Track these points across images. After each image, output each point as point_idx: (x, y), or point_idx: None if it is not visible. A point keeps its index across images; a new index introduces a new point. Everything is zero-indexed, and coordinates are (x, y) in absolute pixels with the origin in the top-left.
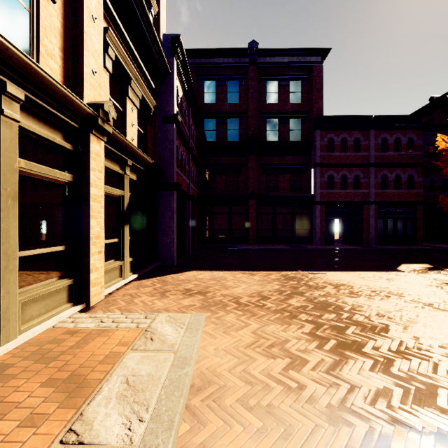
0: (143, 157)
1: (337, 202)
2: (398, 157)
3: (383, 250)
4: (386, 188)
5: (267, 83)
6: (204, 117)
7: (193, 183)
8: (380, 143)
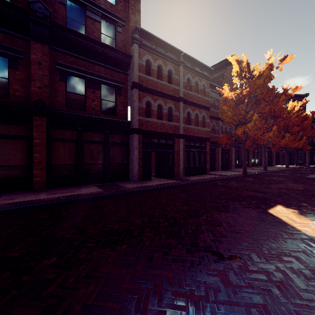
0: None
1: (155, 133)
2: (197, 99)
3: (198, 182)
4: (189, 124)
5: None
6: None
7: None
8: (186, 81)
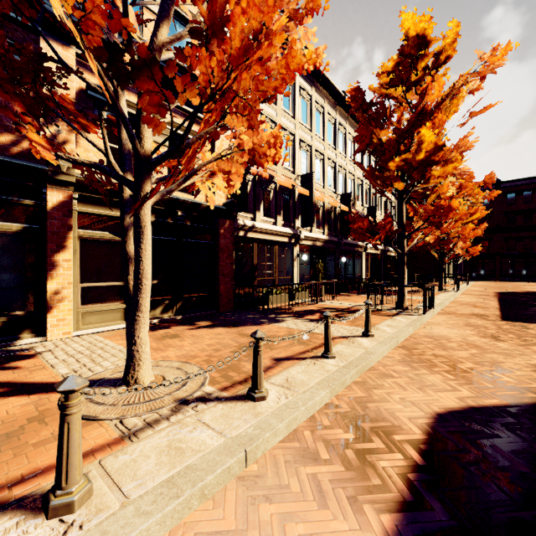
0: None
1: None
2: None
3: None
4: None
5: (507, 195)
6: None
7: None
8: None
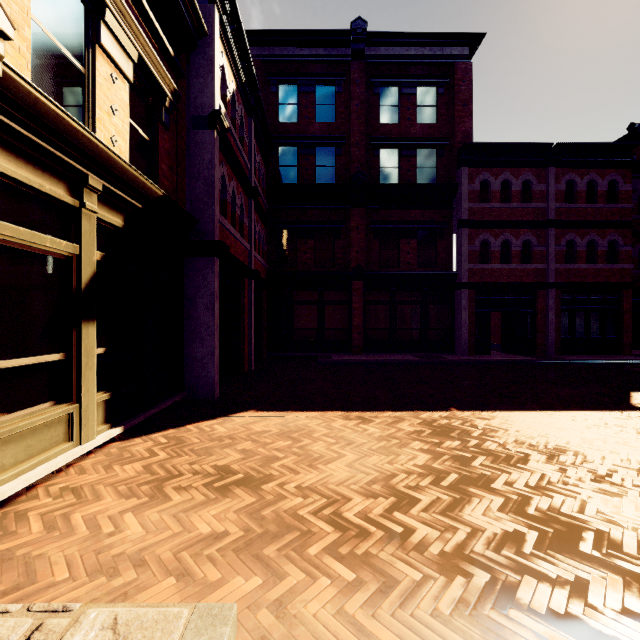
0: (135, 177)
1: (496, 285)
2: (593, 212)
3: (575, 363)
4: (573, 262)
5: (380, 91)
6: (279, 145)
7: (259, 252)
8: (564, 188)
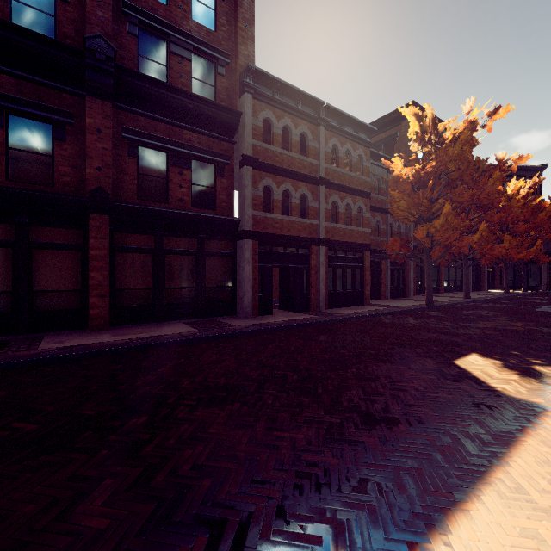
0: None
1: (278, 237)
2: (349, 179)
3: (349, 318)
4: (335, 222)
5: None
6: None
7: None
8: (331, 151)
